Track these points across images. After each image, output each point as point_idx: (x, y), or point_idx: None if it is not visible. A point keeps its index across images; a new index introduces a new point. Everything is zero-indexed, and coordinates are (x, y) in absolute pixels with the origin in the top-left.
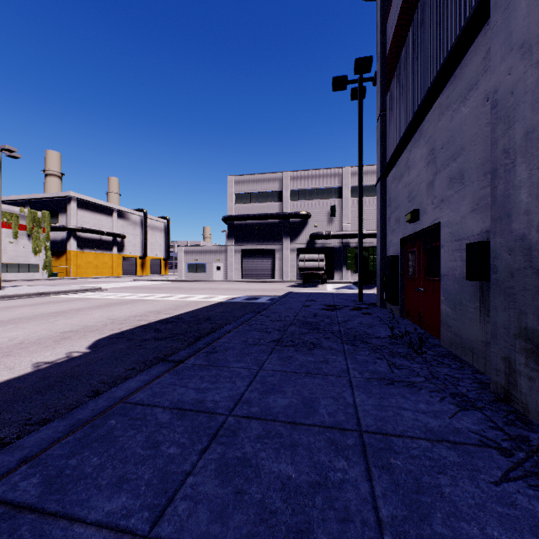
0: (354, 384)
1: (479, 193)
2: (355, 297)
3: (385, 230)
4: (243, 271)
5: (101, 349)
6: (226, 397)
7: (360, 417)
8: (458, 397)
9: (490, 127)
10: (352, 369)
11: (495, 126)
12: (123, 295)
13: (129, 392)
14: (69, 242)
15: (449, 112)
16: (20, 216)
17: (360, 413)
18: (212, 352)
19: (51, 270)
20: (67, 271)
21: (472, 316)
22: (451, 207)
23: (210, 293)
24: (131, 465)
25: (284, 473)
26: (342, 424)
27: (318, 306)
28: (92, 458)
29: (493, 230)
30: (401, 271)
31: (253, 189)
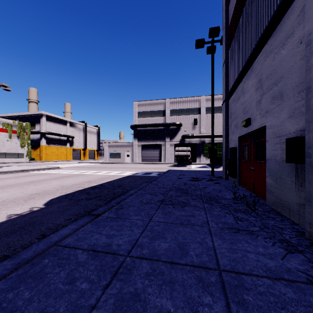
0: (212, 232)
1: (294, 105)
2: (209, 173)
3: (228, 132)
4: (142, 157)
5: (52, 205)
6: (126, 242)
7: (219, 258)
8: (284, 243)
9: (305, 59)
10: (210, 221)
11: (309, 58)
12: (71, 171)
13: (61, 238)
14: (41, 140)
15: (272, 54)
16: (13, 125)
17: (218, 255)
18: (120, 208)
19: (31, 157)
20: (40, 157)
21: (289, 186)
22: (274, 115)
23: (122, 170)
24: (52, 299)
25: (164, 308)
26: (206, 263)
27: (187, 178)
28: (24, 292)
29: (307, 128)
30: (238, 157)
31: (148, 109)
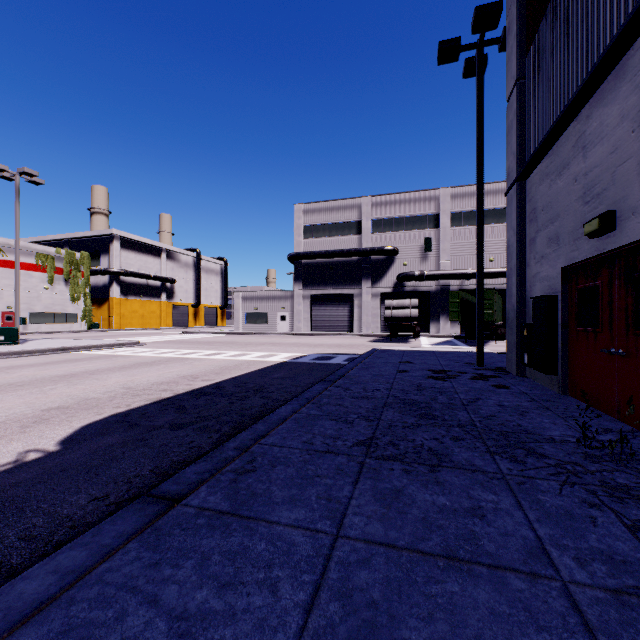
0: (591, 619)
1: None
2: (469, 358)
3: (524, 258)
4: (313, 322)
5: (78, 445)
6: None
7: None
8: None
9: None
10: (551, 544)
11: None
12: (161, 351)
13: None
14: (111, 287)
15: None
16: (56, 257)
17: None
18: (246, 471)
19: (91, 321)
20: (109, 322)
21: None
22: None
23: (269, 350)
24: None
25: None
26: None
27: (420, 371)
28: None
29: None
30: (562, 320)
31: (325, 219)
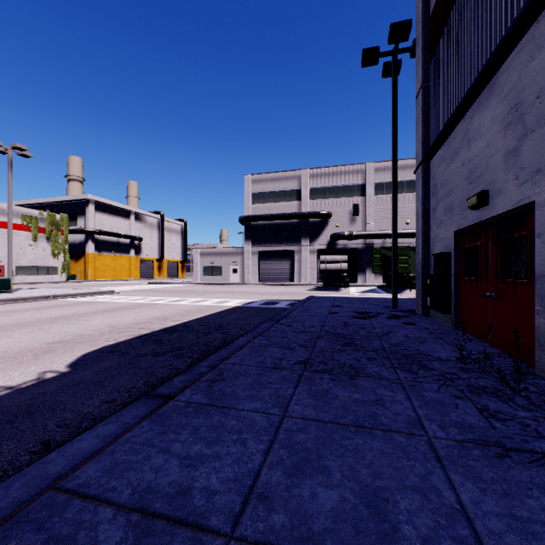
0: (441, 454)
1: None
2: (387, 303)
3: (428, 223)
4: (260, 274)
5: (83, 367)
6: (229, 482)
7: None
8: None
9: None
10: (425, 418)
11: None
12: (134, 298)
13: (72, 464)
14: (87, 244)
15: None
16: (39, 218)
17: (486, 544)
18: (217, 380)
19: (70, 273)
20: (85, 274)
21: None
22: None
23: (224, 297)
24: None
25: None
26: None
27: (347, 313)
28: None
29: None
30: (454, 272)
31: (270, 188)
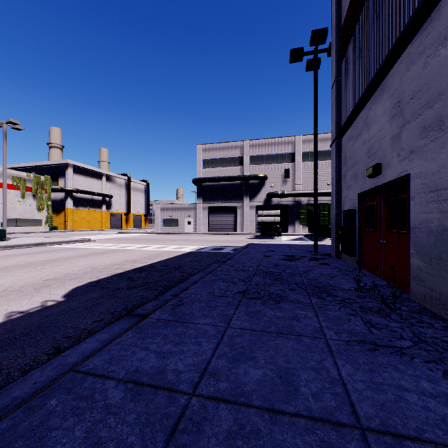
0: (333, 349)
1: None
2: (310, 248)
3: (340, 186)
4: (210, 225)
5: (75, 297)
6: (191, 366)
7: (354, 402)
8: None
9: None
10: (326, 328)
11: None
12: (107, 245)
13: (83, 357)
14: (66, 201)
15: (422, 59)
16: (27, 179)
17: (352, 396)
18: (179, 304)
19: (52, 224)
20: (65, 225)
21: None
22: (425, 157)
23: (181, 244)
24: None
25: None
26: (334, 413)
27: (278, 256)
28: None
29: None
30: (358, 224)
31: (218, 155)
